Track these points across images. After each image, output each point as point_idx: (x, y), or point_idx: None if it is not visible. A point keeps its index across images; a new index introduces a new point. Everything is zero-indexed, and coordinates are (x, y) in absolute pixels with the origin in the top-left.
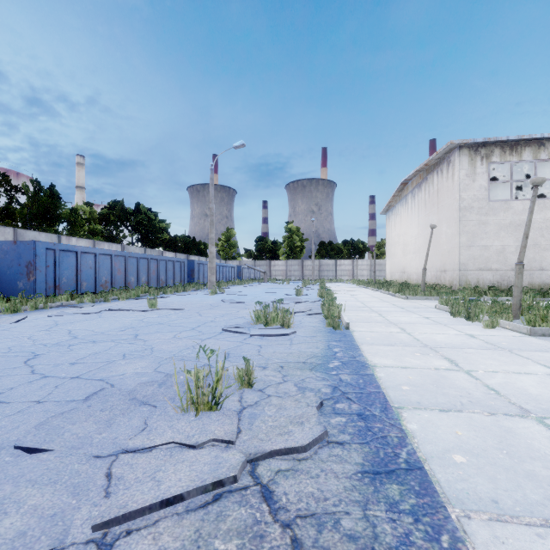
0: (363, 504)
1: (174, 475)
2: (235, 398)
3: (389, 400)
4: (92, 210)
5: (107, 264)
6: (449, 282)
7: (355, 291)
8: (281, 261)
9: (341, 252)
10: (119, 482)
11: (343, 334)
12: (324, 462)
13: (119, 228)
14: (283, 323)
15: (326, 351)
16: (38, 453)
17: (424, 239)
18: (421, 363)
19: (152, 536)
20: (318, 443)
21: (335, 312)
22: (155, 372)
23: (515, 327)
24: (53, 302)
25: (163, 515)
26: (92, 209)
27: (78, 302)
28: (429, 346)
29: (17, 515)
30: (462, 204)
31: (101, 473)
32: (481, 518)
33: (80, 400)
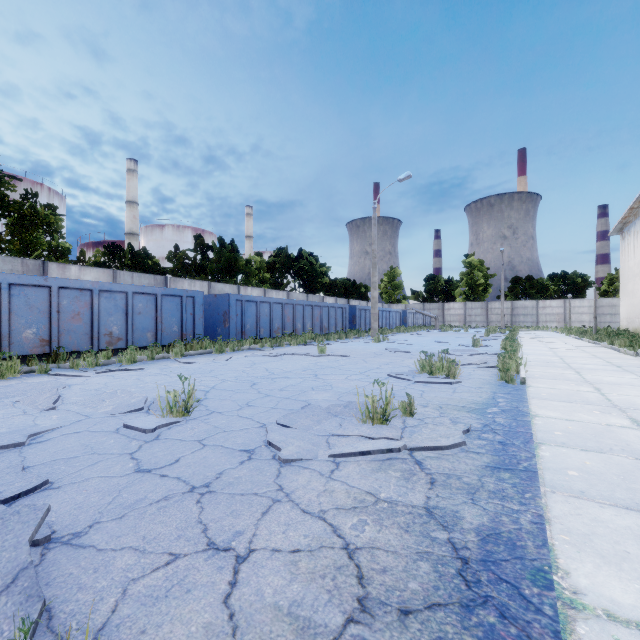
0: (480, 476)
1: (364, 446)
2: (400, 421)
3: (534, 438)
4: (261, 260)
5: (279, 312)
6: None
7: (559, 343)
8: (457, 304)
9: (546, 289)
10: (334, 445)
11: (515, 388)
12: (460, 458)
13: (283, 274)
14: (448, 373)
15: (488, 400)
16: (289, 428)
17: None
18: (593, 419)
19: (357, 464)
20: (457, 447)
21: (512, 366)
22: (338, 400)
23: None
24: (242, 345)
25: (361, 459)
26: (261, 258)
27: (260, 346)
28: (618, 407)
29: (293, 446)
30: None
31: (324, 441)
32: (563, 494)
33: (296, 410)
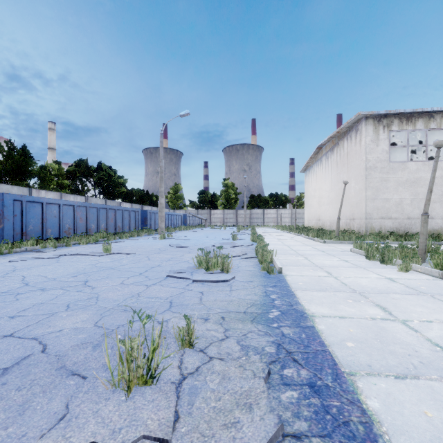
0: None
1: None
2: (175, 363)
3: (338, 363)
4: (60, 168)
5: (70, 213)
6: (357, 228)
7: (280, 236)
8: (219, 210)
9: (268, 203)
10: None
11: (277, 279)
12: None
13: (83, 182)
14: (222, 268)
15: (264, 298)
16: None
17: (336, 193)
18: (356, 311)
19: None
20: None
21: (268, 257)
22: (94, 327)
23: (426, 271)
24: (19, 247)
25: None
26: (60, 166)
27: (42, 247)
28: (357, 292)
29: None
30: (368, 165)
31: None
32: None
33: (1, 369)
